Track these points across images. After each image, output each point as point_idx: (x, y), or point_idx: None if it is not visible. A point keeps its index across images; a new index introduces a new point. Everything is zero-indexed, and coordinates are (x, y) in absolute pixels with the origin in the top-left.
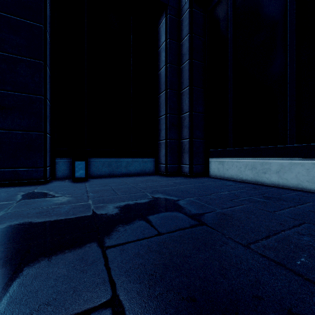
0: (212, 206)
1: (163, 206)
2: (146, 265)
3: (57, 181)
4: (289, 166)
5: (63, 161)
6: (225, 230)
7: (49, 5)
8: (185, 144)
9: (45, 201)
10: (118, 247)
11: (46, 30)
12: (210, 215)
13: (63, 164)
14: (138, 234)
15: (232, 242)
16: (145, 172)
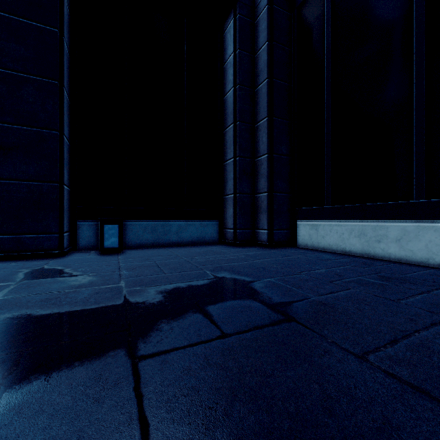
0: (303, 292)
1: (230, 291)
2: (202, 389)
3: (78, 253)
4: (415, 232)
5: (87, 224)
6: (325, 330)
7: (68, 1)
8: (262, 200)
9: (57, 282)
10: (158, 358)
11: (63, 37)
12: (302, 306)
13: (87, 229)
14: (190, 335)
15: (338, 351)
16: (205, 240)
